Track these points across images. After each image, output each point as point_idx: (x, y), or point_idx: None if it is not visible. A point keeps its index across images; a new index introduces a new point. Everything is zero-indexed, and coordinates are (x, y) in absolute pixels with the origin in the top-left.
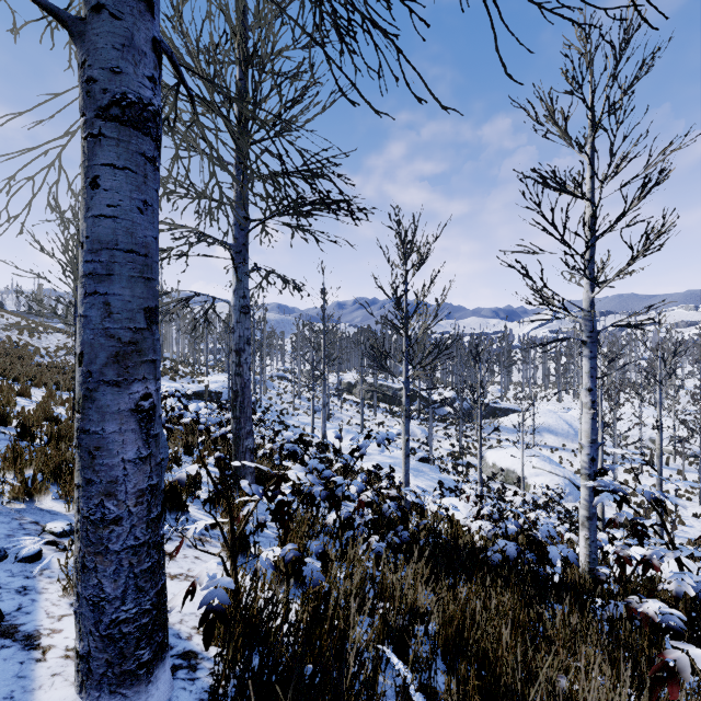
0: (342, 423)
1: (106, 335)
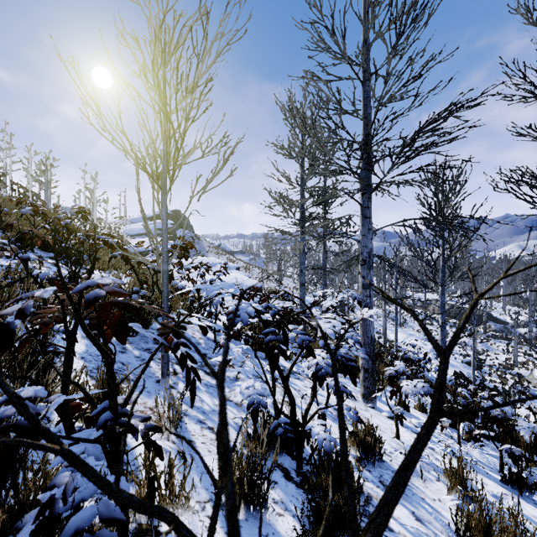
0: (412, 330)
1: (301, 306)
